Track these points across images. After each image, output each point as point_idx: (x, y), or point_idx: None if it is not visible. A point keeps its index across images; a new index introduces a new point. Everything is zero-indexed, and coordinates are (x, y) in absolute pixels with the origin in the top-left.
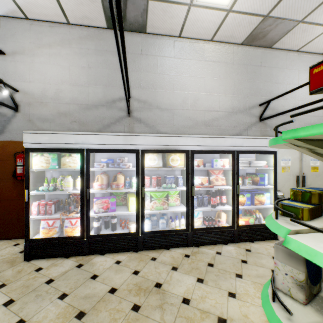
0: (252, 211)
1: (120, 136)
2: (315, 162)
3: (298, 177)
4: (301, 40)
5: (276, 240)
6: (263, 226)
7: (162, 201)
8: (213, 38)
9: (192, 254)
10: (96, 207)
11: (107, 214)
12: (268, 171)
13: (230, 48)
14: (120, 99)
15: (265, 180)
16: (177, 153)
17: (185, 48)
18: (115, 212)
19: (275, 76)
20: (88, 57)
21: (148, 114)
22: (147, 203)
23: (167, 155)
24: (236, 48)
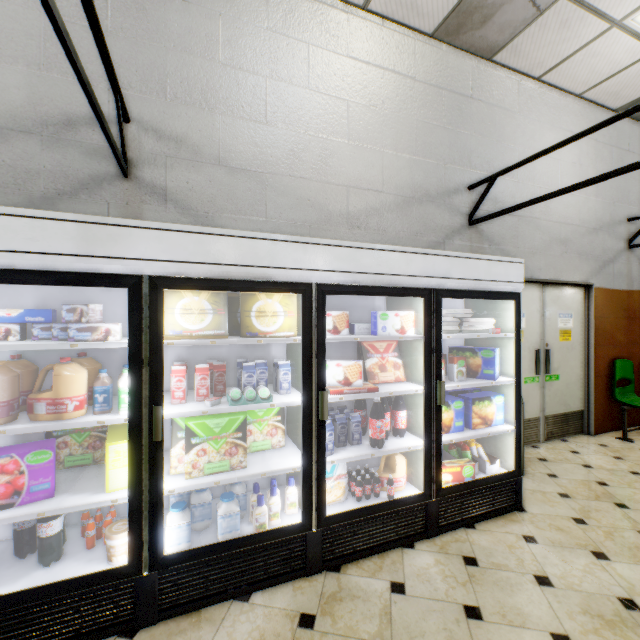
0: (461, 441)
1: (65, 222)
2: (565, 320)
3: (538, 354)
4: (551, 51)
5: (521, 514)
6: (493, 483)
7: (227, 444)
8: None
9: (321, 610)
10: None
11: (8, 517)
12: (497, 343)
13: (407, 39)
14: (93, 119)
15: (495, 366)
16: (275, 293)
17: (298, 11)
18: (48, 504)
19: (499, 127)
20: None
21: (189, 179)
22: (178, 453)
23: (245, 297)
24: (422, 43)
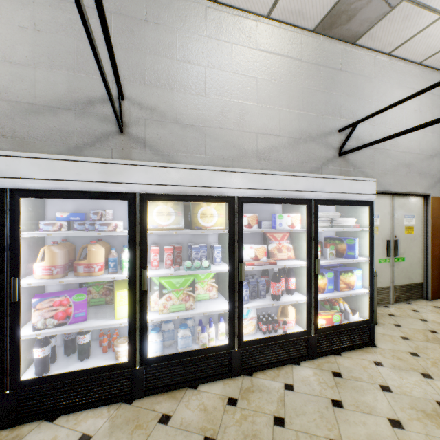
0: (333, 299)
1: (94, 163)
2: (409, 219)
3: (389, 243)
4: (397, 35)
5: (373, 348)
6: (354, 326)
7: (183, 294)
8: (272, 11)
9: (241, 396)
10: (38, 317)
11: (64, 329)
12: (357, 235)
13: (296, 34)
14: (103, 99)
15: (355, 250)
16: (212, 203)
17: (225, 23)
18: (85, 324)
19: (360, 88)
20: (33, 9)
21: (158, 133)
22: (155, 299)
23: (194, 205)
24: (306, 36)
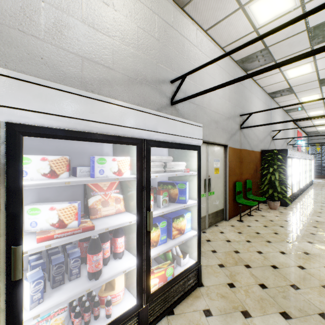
0: None
1: None
2: (217, 163)
3: (205, 181)
4: (213, 14)
5: (201, 289)
6: (185, 274)
7: None
8: None
9: None
10: None
11: None
12: (187, 178)
13: None
14: None
15: (186, 194)
16: None
17: None
18: None
19: (187, 50)
20: None
21: None
22: None
23: None
24: None
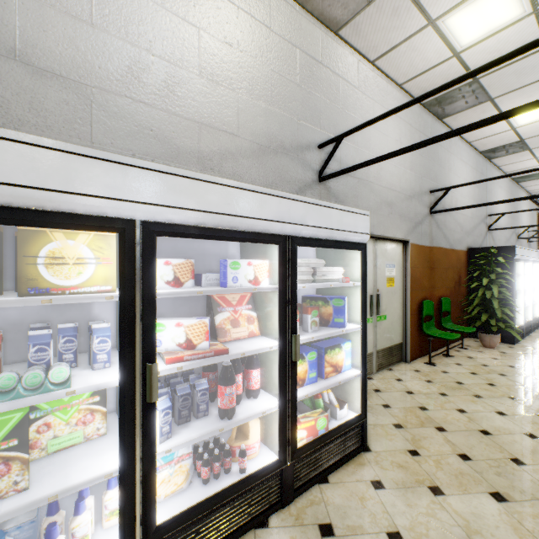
0: None
1: None
2: (391, 269)
3: (372, 298)
4: (384, 36)
5: (367, 454)
6: (344, 430)
7: None
8: None
9: None
10: None
11: None
12: (345, 291)
13: None
14: None
15: (345, 314)
16: (81, 232)
17: None
18: None
19: (343, 96)
20: None
21: None
22: None
23: (26, 236)
24: None
